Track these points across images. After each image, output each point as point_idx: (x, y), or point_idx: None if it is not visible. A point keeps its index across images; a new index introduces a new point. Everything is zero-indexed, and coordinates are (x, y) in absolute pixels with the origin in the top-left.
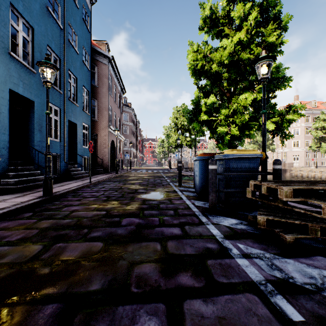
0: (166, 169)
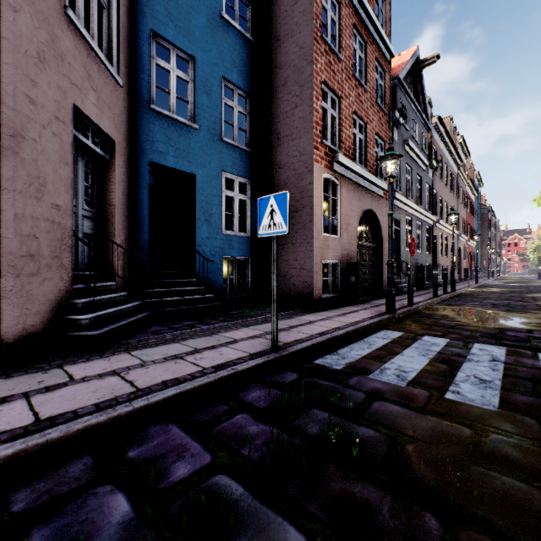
0: None
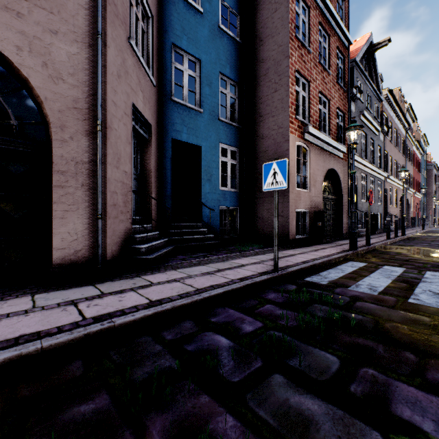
0: None
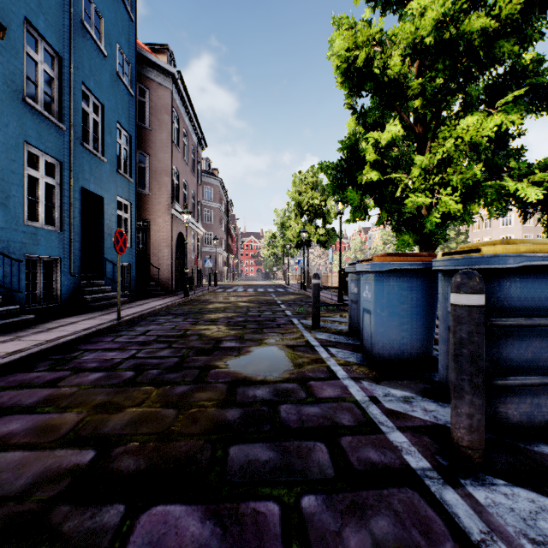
0: (280, 287)
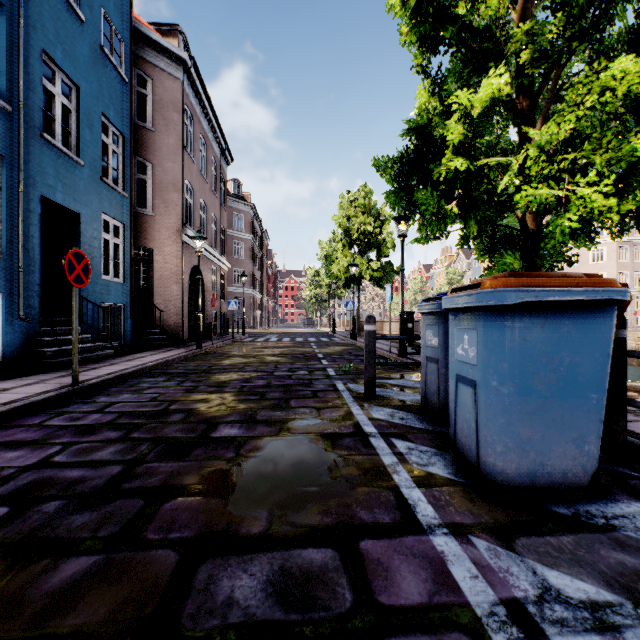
0: (324, 335)
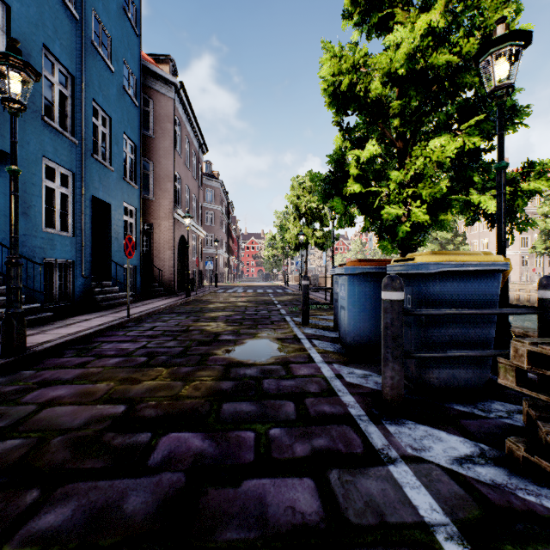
0: (279, 288)
